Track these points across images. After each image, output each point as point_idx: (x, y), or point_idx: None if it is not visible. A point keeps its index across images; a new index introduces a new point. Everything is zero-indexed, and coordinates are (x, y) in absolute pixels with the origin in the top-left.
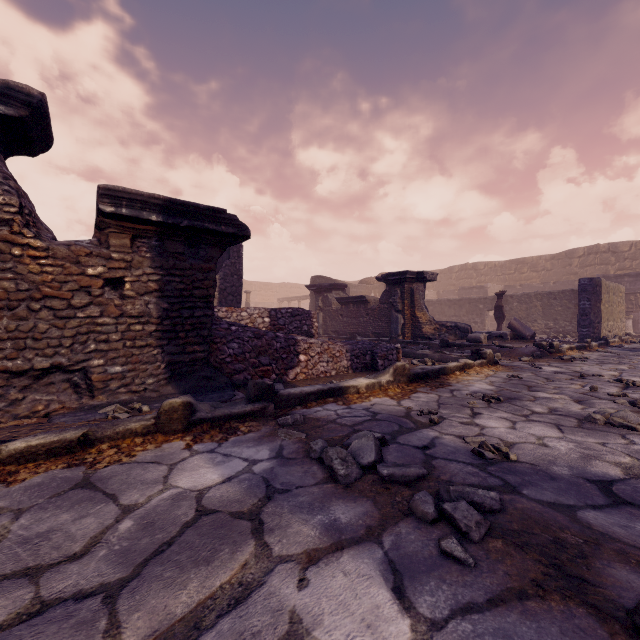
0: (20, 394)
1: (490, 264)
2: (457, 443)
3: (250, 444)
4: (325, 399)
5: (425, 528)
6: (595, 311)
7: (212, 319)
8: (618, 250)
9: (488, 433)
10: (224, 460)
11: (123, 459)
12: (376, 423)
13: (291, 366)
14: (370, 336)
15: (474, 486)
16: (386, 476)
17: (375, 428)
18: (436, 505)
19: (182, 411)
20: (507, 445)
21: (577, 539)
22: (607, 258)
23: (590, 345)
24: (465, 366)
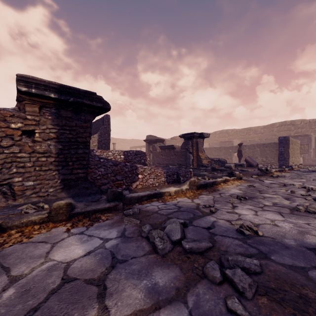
0: None
1: (234, 130)
2: (227, 225)
3: (106, 228)
4: (152, 199)
5: (215, 288)
6: (286, 153)
7: (88, 155)
8: (295, 124)
9: (243, 218)
10: (88, 239)
11: (24, 240)
12: (180, 213)
13: (134, 181)
14: (176, 165)
15: (241, 254)
16: (188, 249)
17: (180, 216)
18: (221, 271)
19: (65, 208)
20: (255, 225)
21: (315, 294)
22: (290, 127)
23: (285, 169)
24: (226, 180)
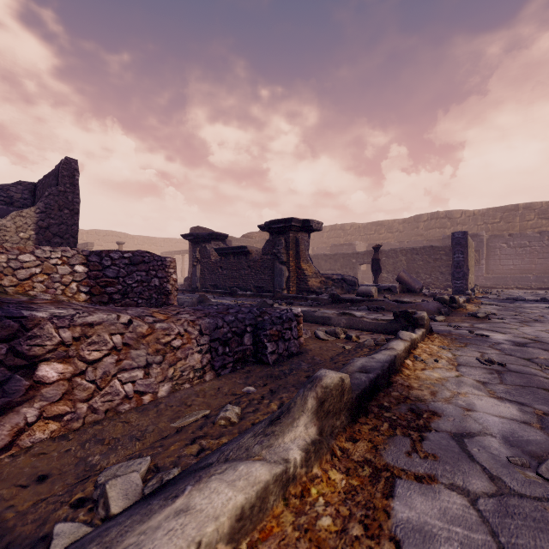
0: None
1: (355, 225)
2: None
3: None
4: None
5: None
6: (467, 264)
7: None
8: (453, 216)
9: None
10: None
11: None
12: None
13: None
14: (252, 290)
15: None
16: None
17: None
18: None
19: None
20: None
21: None
22: (445, 223)
23: (471, 297)
24: (411, 345)
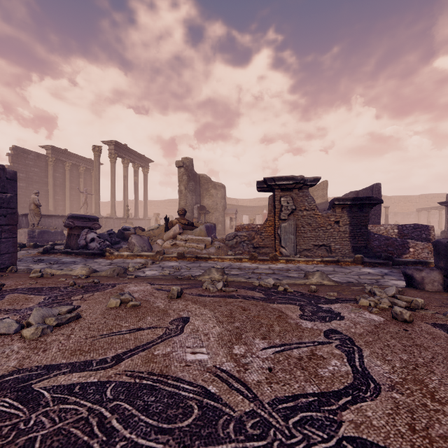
0: (315, 250)
1: None
2: None
3: (381, 269)
4: (417, 265)
5: None
6: None
7: (367, 232)
8: None
9: None
10: (373, 270)
11: (347, 266)
12: None
13: (404, 253)
14: None
15: None
16: None
17: None
18: None
19: (360, 258)
20: None
21: None
22: None
23: None
24: None
